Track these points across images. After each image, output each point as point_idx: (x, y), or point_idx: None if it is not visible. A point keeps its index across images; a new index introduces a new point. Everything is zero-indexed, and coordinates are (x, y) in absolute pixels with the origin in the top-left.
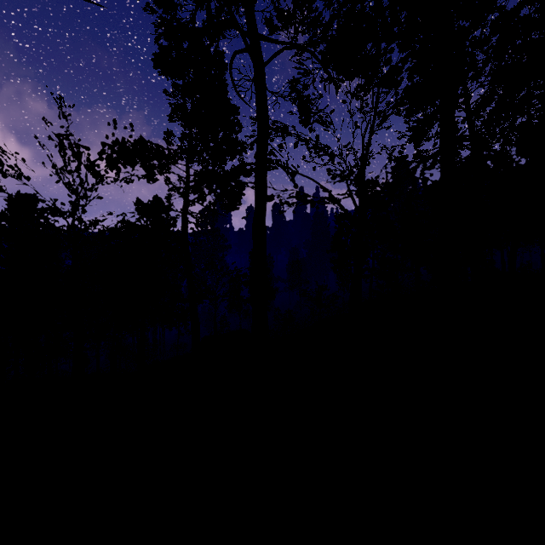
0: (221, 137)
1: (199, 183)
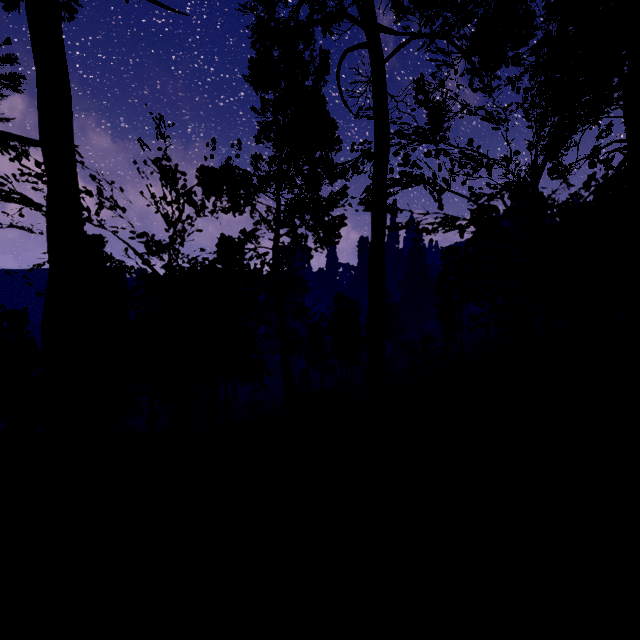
0: (318, 158)
1: (292, 214)
